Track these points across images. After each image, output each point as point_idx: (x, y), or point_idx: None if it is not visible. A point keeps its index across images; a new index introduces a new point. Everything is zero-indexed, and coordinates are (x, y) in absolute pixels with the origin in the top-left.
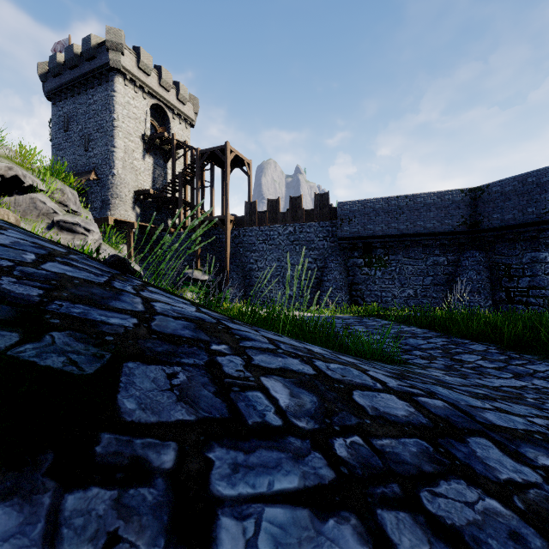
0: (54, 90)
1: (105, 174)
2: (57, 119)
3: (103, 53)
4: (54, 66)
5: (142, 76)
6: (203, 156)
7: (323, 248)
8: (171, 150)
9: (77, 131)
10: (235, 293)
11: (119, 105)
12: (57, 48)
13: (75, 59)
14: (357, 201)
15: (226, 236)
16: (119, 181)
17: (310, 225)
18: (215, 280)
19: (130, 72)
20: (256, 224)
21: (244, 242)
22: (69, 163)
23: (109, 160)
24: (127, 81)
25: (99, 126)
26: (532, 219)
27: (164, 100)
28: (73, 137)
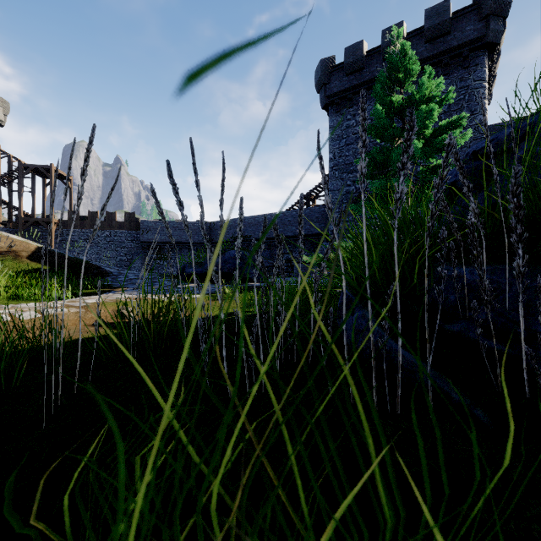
0: None
1: None
2: None
3: None
4: None
5: None
6: (27, 169)
7: (131, 247)
8: None
9: None
10: None
11: None
12: None
13: None
14: (152, 221)
15: (51, 234)
16: None
17: (122, 232)
18: None
19: None
20: (79, 227)
21: (67, 239)
22: None
23: None
24: None
25: None
26: (227, 240)
27: None
28: None
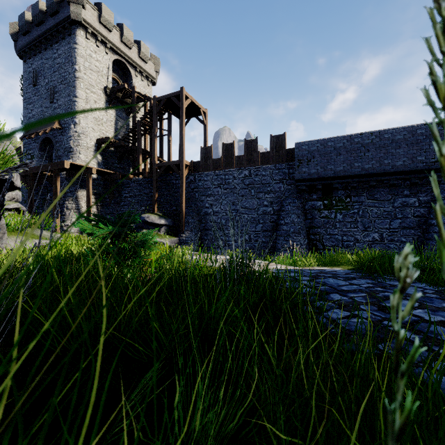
0: (24, 48)
1: (67, 123)
2: (28, 75)
3: (65, 7)
4: (23, 24)
5: (104, 31)
6: (160, 103)
7: (279, 191)
8: (132, 102)
9: (44, 85)
10: (190, 237)
11: (81, 57)
12: (30, 11)
13: (40, 15)
14: (316, 140)
15: (181, 180)
16: (81, 129)
17: (266, 167)
18: (171, 224)
19: (92, 26)
20: (211, 168)
21: (199, 187)
22: (37, 115)
23: (71, 110)
24: (89, 34)
25: (62, 78)
26: None
27: (126, 57)
28: (40, 91)
